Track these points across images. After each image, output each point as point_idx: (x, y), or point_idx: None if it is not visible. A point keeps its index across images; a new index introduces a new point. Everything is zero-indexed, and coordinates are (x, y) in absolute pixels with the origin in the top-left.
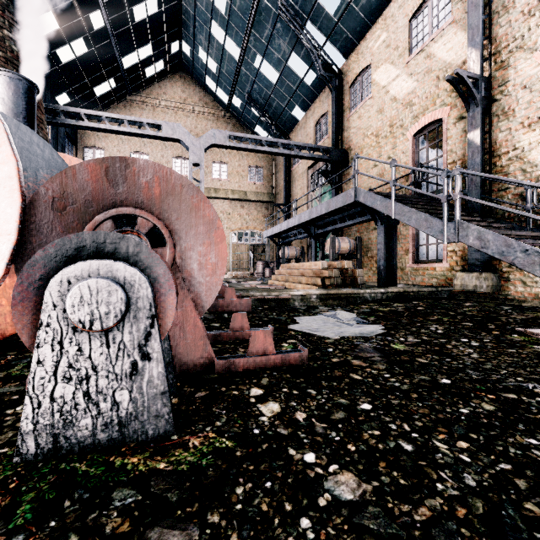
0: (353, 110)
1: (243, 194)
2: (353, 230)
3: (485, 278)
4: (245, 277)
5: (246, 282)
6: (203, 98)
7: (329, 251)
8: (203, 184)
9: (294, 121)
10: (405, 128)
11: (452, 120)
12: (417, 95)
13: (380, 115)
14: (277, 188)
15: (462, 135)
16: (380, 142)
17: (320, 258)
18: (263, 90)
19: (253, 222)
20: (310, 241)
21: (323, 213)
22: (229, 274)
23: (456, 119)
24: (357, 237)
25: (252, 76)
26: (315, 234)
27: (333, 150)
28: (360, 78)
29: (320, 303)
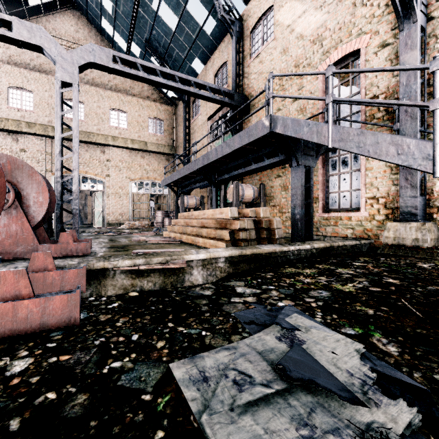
0: (253, 56)
1: (143, 144)
2: (255, 179)
3: (429, 230)
4: (143, 226)
5: (139, 233)
6: (100, 42)
7: (232, 198)
8: (77, 110)
9: (194, 75)
10: (313, 66)
11: (373, 49)
12: (328, 28)
13: (285, 56)
14: (177, 141)
15: (386, 65)
16: (284, 84)
17: (221, 206)
18: (162, 38)
19: (154, 172)
20: (209, 191)
21: (227, 153)
22: (125, 224)
23: (377, 47)
24: (261, 184)
25: (150, 20)
26: (215, 181)
27: (234, 94)
28: (262, 21)
29: (230, 269)
